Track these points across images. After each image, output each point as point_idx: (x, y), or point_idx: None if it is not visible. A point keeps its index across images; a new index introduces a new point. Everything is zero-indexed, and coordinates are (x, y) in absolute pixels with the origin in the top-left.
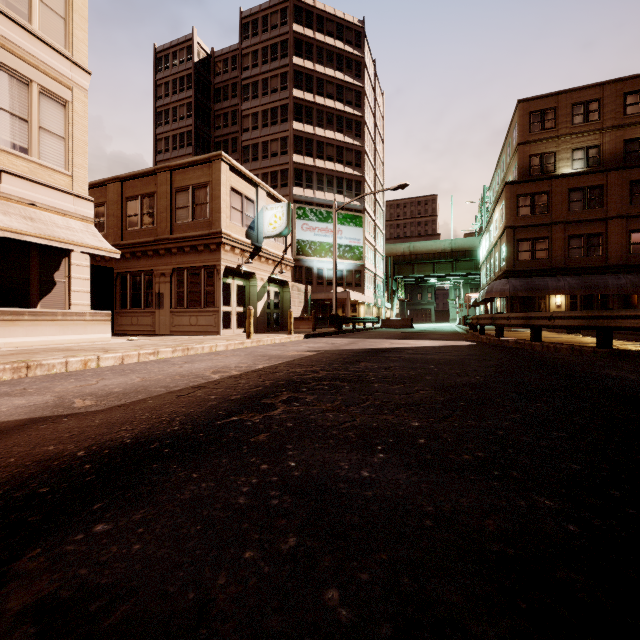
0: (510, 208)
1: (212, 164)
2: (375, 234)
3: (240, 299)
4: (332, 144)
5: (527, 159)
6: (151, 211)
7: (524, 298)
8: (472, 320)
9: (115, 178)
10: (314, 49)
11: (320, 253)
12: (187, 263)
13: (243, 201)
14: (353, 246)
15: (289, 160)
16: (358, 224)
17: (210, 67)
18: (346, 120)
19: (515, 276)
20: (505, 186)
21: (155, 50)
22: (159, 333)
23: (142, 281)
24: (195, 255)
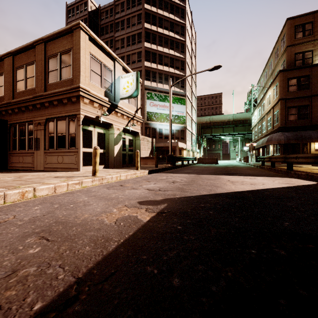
0: (283, 87)
1: (73, 33)
2: (191, 110)
3: (100, 143)
4: (167, 56)
5: (293, 56)
6: (32, 76)
7: (292, 145)
8: (270, 159)
9: (8, 53)
10: (157, 0)
11: (160, 119)
12: (55, 114)
13: (102, 68)
14: (179, 116)
15: (142, 65)
16: (182, 103)
17: (98, 15)
18: (175, 42)
19: (286, 130)
20: (279, 73)
21: (67, 5)
22: (36, 169)
23: (26, 129)
24: (61, 107)
